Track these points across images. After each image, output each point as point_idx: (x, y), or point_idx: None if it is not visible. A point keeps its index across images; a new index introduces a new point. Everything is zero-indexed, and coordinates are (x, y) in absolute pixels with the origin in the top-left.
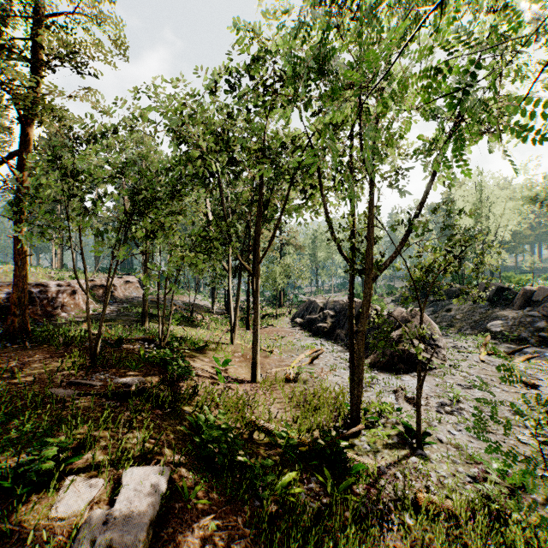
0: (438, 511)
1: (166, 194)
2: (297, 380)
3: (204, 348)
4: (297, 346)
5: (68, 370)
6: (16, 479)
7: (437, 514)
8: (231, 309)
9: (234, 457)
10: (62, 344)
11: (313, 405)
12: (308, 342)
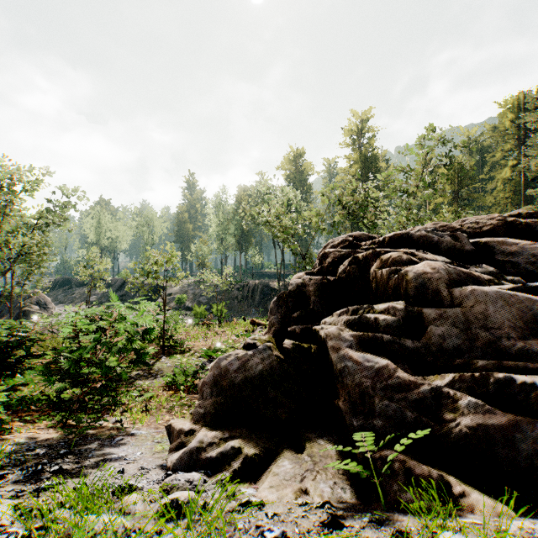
0: None
1: None
2: None
3: None
4: None
5: None
6: None
7: None
8: None
9: None
10: None
11: None
12: None
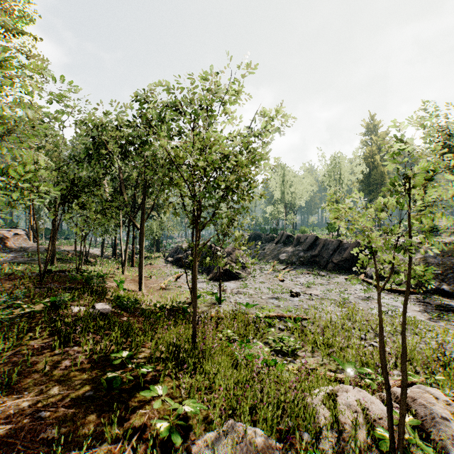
0: (218, 317)
1: (89, 183)
2: (167, 289)
3: (105, 275)
4: (168, 274)
5: (26, 284)
6: (50, 307)
7: (218, 319)
8: (122, 251)
9: (136, 304)
10: (2, 276)
11: (174, 295)
12: (176, 271)
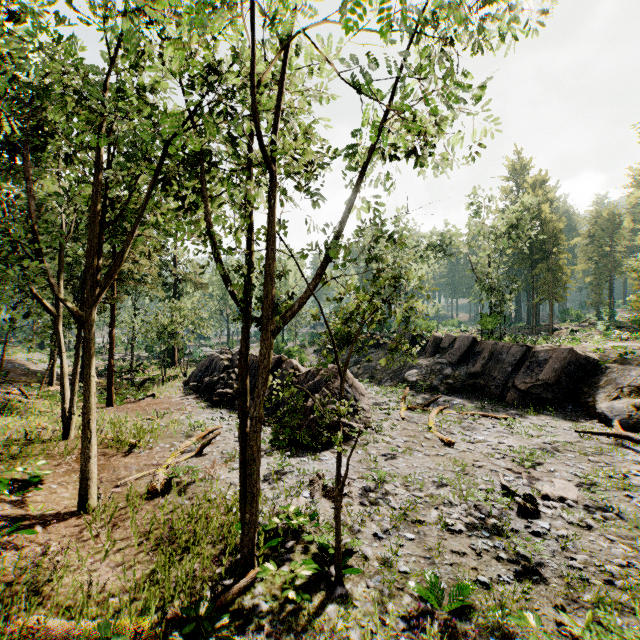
0: None
1: None
2: (170, 490)
3: None
4: (185, 426)
5: None
6: None
7: None
8: (64, 380)
9: None
10: None
11: (183, 543)
12: (203, 416)
